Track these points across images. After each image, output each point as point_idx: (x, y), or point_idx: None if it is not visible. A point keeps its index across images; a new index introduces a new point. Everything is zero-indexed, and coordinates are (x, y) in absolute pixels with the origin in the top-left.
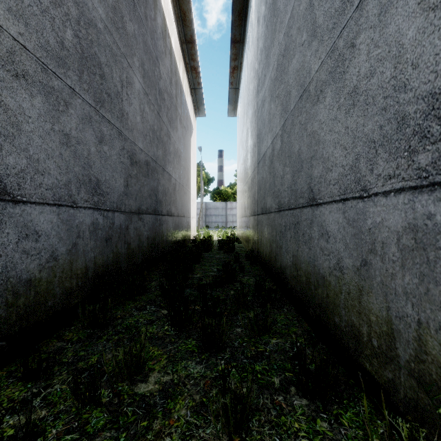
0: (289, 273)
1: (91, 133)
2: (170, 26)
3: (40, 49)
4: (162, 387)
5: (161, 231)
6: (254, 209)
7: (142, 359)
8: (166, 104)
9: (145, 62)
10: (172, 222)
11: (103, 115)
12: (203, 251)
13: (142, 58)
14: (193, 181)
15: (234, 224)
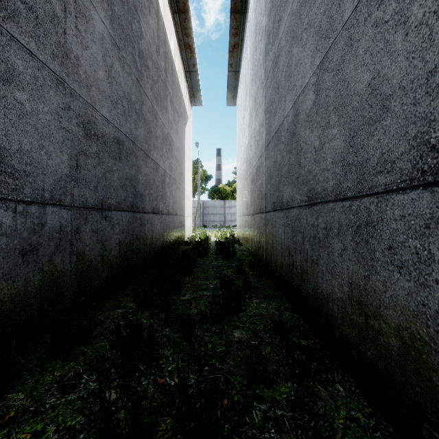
0: (339, 313)
1: None
2: None
3: None
4: None
5: (143, 233)
6: (261, 205)
7: None
8: (150, 74)
9: (115, 1)
10: (160, 222)
11: (14, 36)
12: (198, 256)
13: None
14: (188, 176)
15: (233, 223)
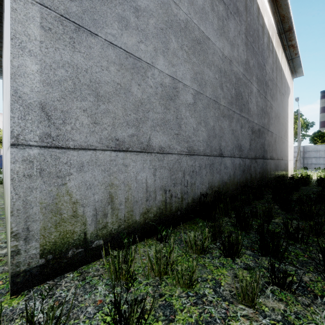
0: None
1: (238, 125)
2: (272, 34)
3: (227, 104)
4: (281, 222)
5: (266, 169)
6: None
7: (271, 213)
8: (269, 88)
9: (258, 73)
10: (273, 164)
11: (242, 115)
12: (300, 185)
13: (257, 73)
14: (290, 131)
15: None
